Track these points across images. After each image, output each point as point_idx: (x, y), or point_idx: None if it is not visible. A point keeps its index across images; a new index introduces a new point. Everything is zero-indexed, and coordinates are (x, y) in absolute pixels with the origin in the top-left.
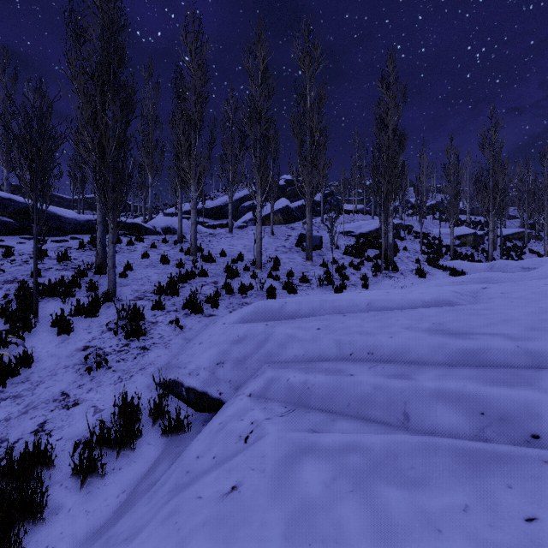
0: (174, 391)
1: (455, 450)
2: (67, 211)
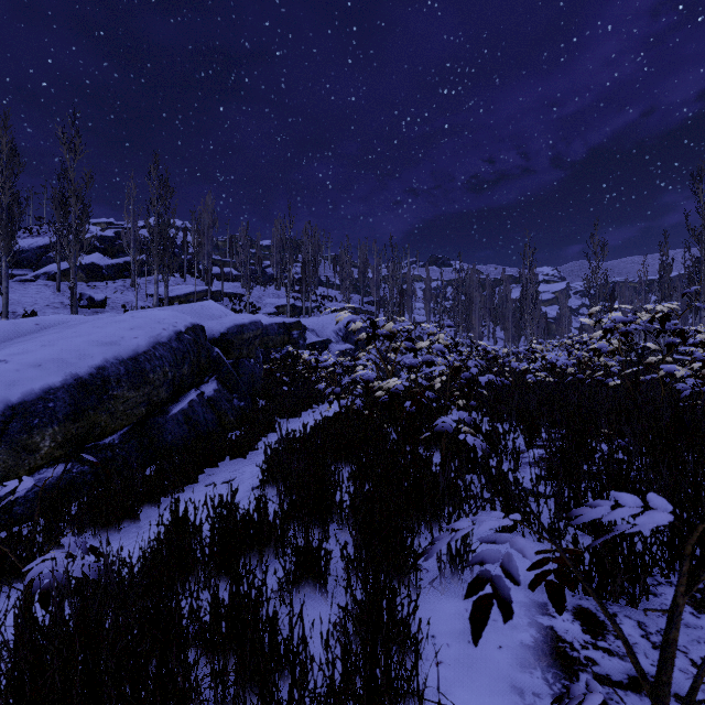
0: None
1: None
2: None
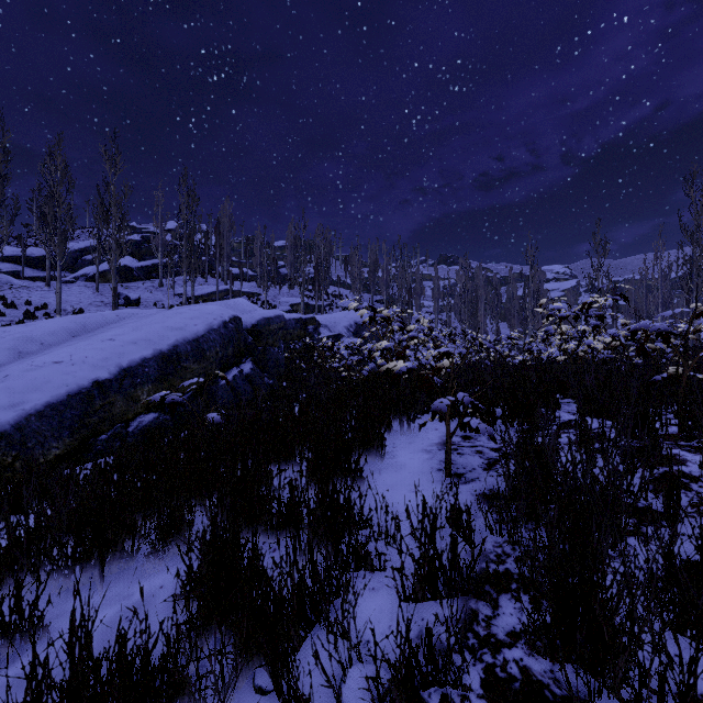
0: None
1: None
2: None
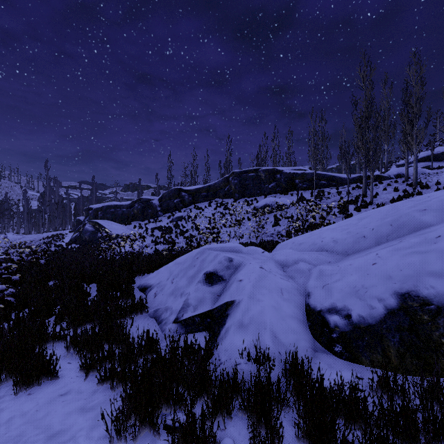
0: None
1: None
2: (343, 175)
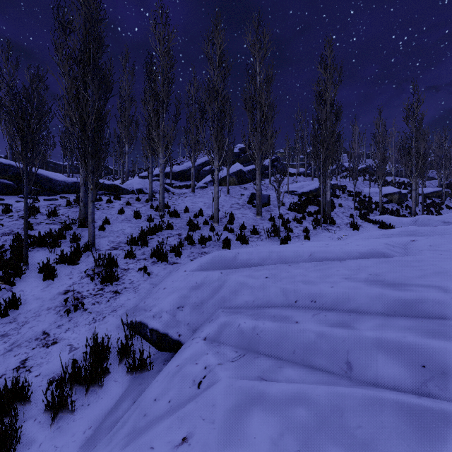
0: (140, 332)
1: (402, 408)
2: (57, 174)
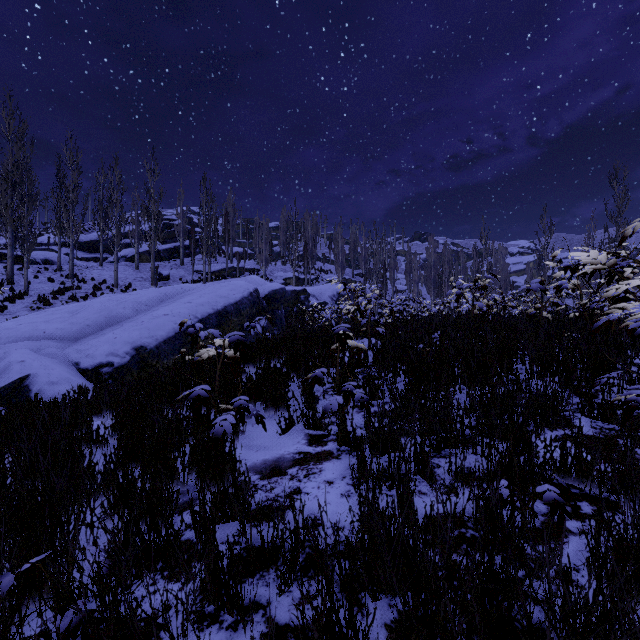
0: None
1: None
2: None
